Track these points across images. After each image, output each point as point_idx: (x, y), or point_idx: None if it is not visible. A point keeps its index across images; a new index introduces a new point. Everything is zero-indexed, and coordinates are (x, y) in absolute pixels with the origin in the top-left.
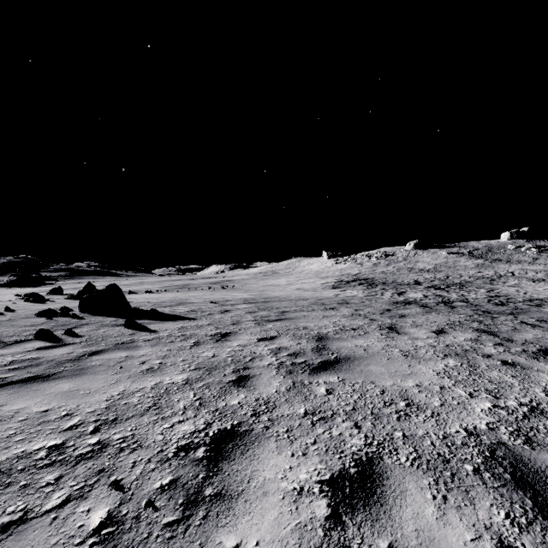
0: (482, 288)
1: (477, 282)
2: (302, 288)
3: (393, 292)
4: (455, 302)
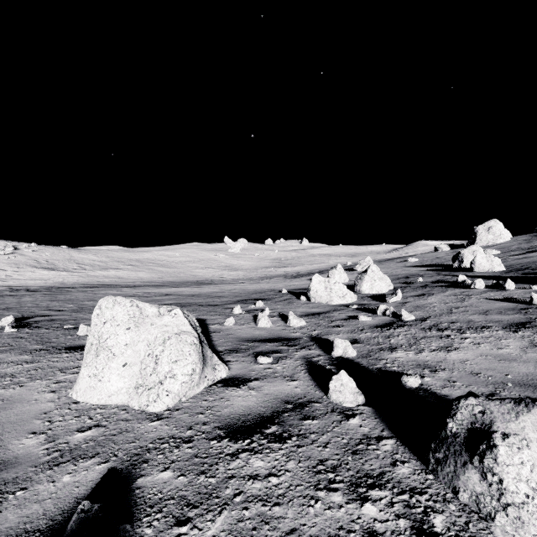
0: None
1: None
2: None
3: None
4: None
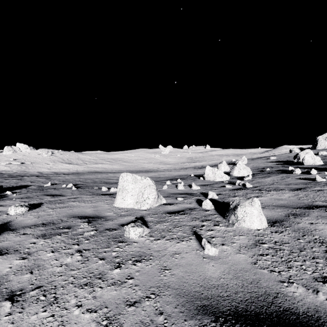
0: None
1: None
2: None
3: None
4: None
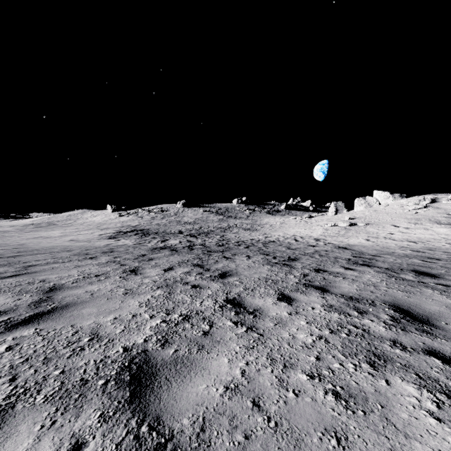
0: (219, 235)
1: (217, 231)
2: (76, 240)
3: (159, 240)
4: (196, 246)
